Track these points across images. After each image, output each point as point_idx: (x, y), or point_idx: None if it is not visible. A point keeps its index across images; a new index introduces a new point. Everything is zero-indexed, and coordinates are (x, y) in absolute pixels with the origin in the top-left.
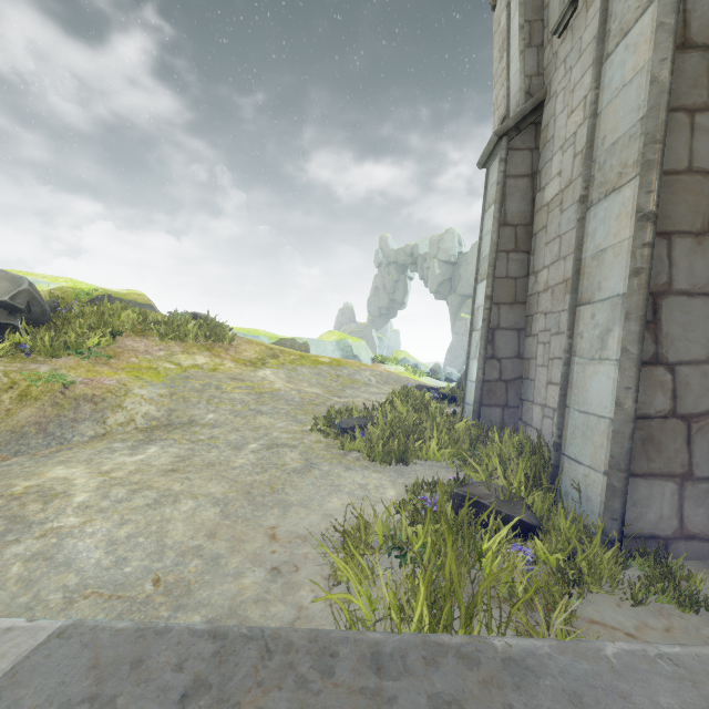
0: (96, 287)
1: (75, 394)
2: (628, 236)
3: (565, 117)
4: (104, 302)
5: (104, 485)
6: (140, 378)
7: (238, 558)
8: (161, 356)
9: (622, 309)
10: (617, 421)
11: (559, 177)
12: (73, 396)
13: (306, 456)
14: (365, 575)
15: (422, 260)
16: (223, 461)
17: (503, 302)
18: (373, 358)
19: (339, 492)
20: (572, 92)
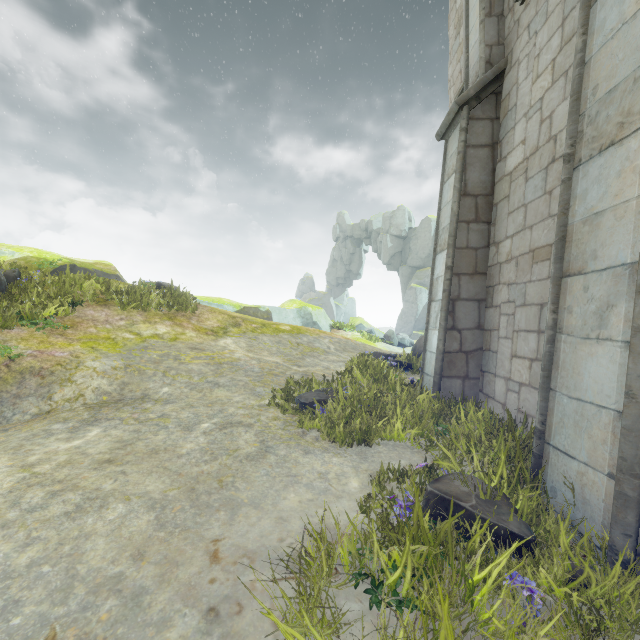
0: (62, 257)
1: (21, 368)
2: (637, 195)
3: (529, 84)
4: (66, 272)
5: (20, 486)
6: (95, 349)
7: (167, 594)
8: (121, 325)
9: (629, 281)
10: (630, 416)
11: (524, 145)
12: (19, 369)
13: (261, 438)
14: (326, 632)
15: (376, 235)
16: (169, 446)
17: (463, 273)
18: (332, 325)
19: (296, 484)
20: (537, 57)
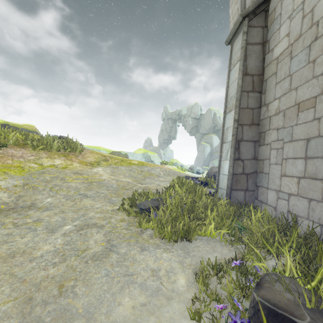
0: (2, 120)
1: None
2: None
3: None
4: None
5: None
6: (6, 173)
7: None
8: (30, 159)
9: None
10: None
11: (288, 37)
12: None
13: (108, 237)
14: None
15: (183, 117)
16: (28, 249)
17: (245, 124)
18: (161, 162)
19: (132, 284)
20: None
